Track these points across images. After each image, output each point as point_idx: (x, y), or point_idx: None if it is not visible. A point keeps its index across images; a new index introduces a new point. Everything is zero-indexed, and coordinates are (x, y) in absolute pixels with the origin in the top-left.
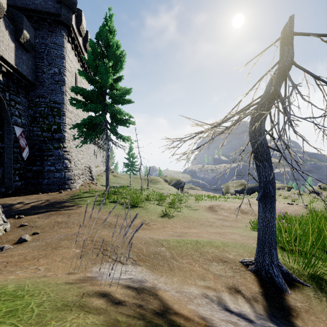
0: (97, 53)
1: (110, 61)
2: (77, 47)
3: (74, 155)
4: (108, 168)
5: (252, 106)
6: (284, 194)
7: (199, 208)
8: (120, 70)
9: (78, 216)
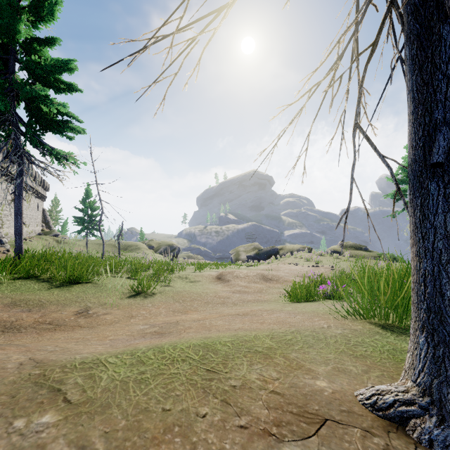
0: None
1: None
2: None
3: None
4: (20, 213)
5: None
6: (306, 256)
7: (202, 279)
8: (50, 20)
9: None
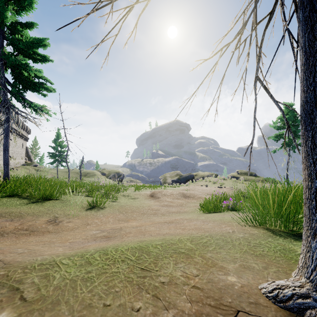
0: None
1: None
2: None
3: None
4: (7, 149)
5: None
6: (213, 180)
7: (139, 197)
8: (29, 9)
9: None
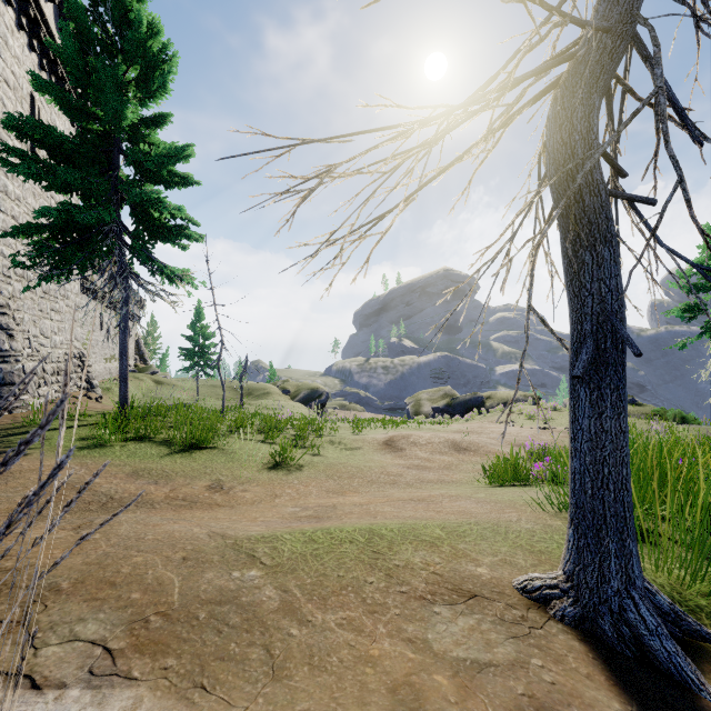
0: (91, 36)
1: (130, 65)
2: (37, 27)
3: (29, 319)
4: (126, 352)
5: (558, 64)
6: (528, 410)
7: (363, 446)
8: (162, 94)
9: (2, 483)
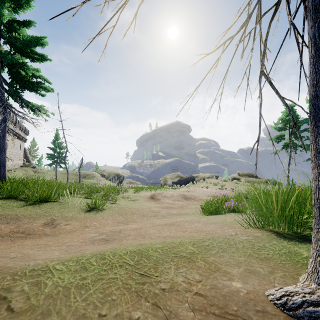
0: None
1: None
2: None
3: None
4: (4, 150)
5: None
6: (214, 181)
7: (139, 198)
8: (27, 7)
9: None
